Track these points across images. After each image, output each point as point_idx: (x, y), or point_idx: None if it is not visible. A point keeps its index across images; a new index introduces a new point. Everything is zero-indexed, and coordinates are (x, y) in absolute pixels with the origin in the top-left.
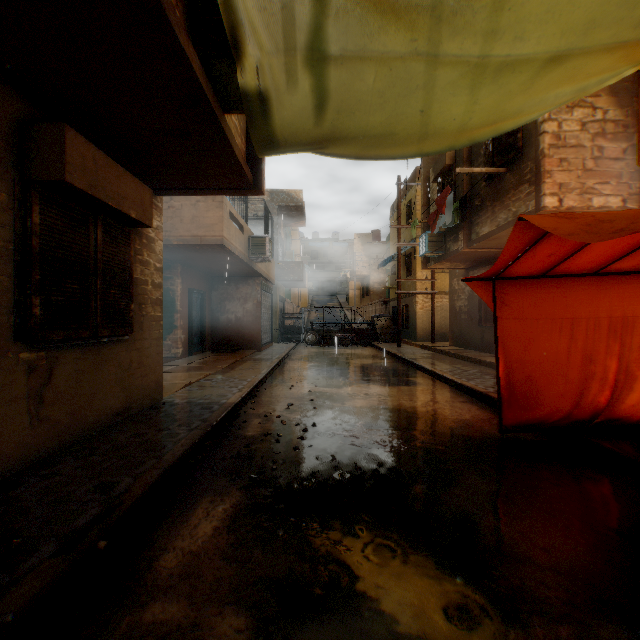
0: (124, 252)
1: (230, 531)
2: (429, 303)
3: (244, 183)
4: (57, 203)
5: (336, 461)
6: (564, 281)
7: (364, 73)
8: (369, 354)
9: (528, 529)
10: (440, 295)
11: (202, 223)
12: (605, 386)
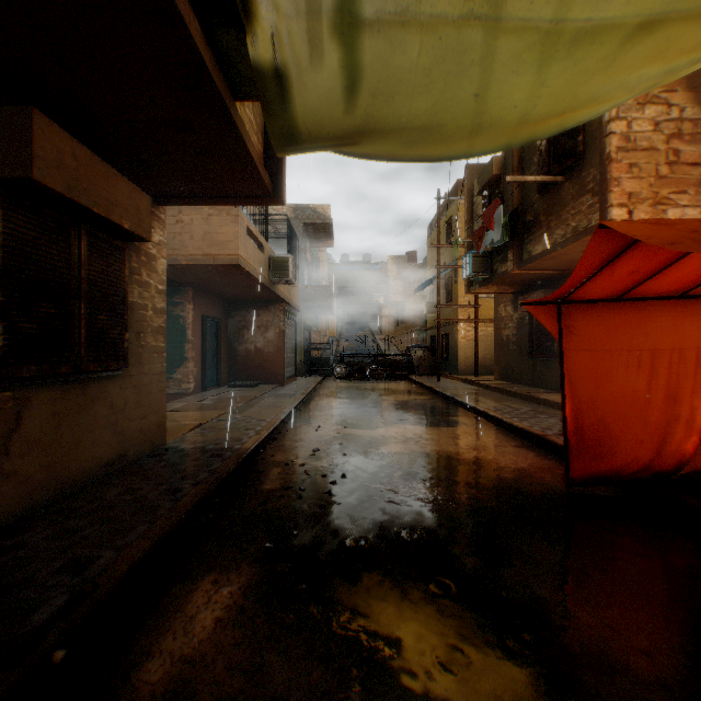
0: (117, 270)
1: (236, 625)
2: (472, 332)
3: (261, 190)
4: (27, 208)
5: (371, 524)
6: (643, 305)
7: (406, 43)
8: (405, 389)
9: (619, 621)
10: (484, 323)
11: (215, 240)
12: (692, 431)
